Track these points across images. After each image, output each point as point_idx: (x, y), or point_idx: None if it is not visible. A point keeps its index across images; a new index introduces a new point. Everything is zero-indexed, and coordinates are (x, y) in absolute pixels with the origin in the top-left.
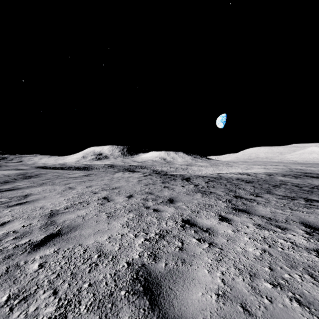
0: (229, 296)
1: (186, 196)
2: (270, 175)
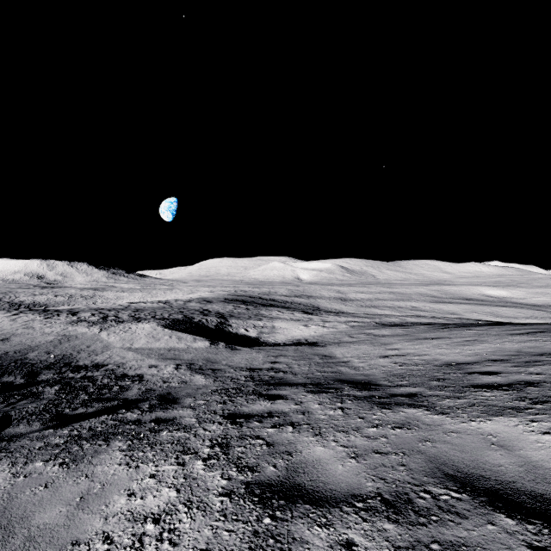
0: (67, 336)
1: (65, 324)
2: (189, 301)
